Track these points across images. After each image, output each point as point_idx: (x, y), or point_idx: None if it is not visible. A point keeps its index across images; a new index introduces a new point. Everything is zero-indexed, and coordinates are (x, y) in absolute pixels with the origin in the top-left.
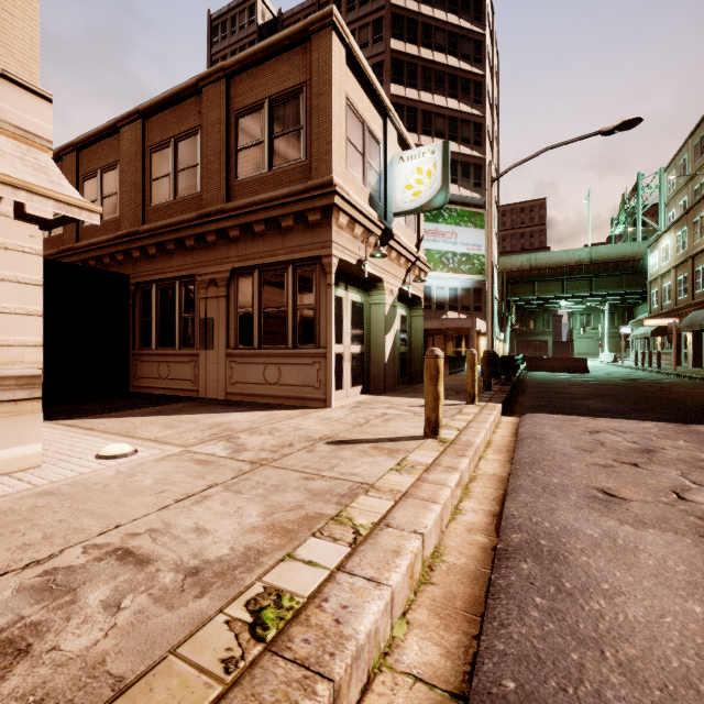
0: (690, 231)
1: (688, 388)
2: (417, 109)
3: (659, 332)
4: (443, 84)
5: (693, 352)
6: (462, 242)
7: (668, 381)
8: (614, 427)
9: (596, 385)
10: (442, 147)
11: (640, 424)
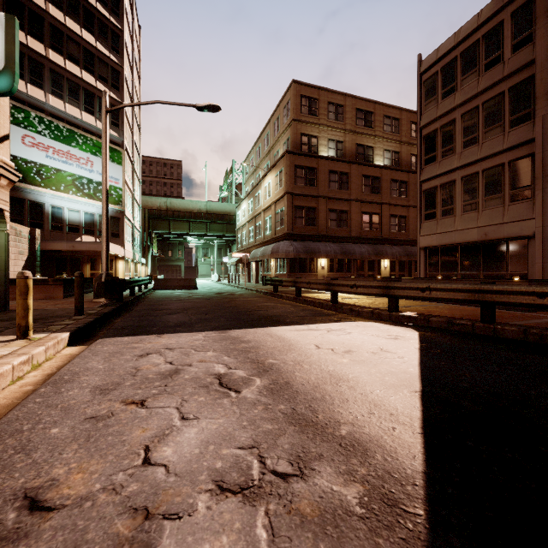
0: (254, 201)
1: (246, 298)
2: (44, 18)
3: (241, 262)
4: (78, 12)
5: (255, 274)
6: (99, 171)
7: (239, 293)
8: (169, 344)
9: (194, 299)
10: (6, 21)
11: (195, 335)
